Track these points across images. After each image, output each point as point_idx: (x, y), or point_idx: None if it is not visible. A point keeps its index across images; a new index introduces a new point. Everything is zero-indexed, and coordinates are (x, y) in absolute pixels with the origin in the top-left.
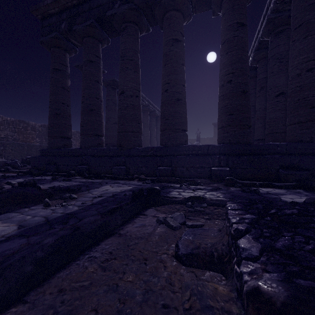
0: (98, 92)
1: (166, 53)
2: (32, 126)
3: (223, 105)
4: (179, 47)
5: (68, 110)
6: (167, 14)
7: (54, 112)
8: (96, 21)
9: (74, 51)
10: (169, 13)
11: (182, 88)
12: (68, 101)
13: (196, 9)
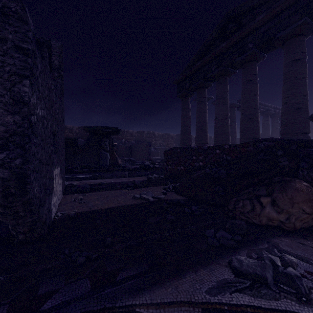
0: (204, 118)
1: (242, 90)
2: (171, 136)
3: (281, 119)
4: (251, 85)
5: (189, 130)
6: (243, 65)
7: (183, 132)
8: (202, 80)
9: (192, 95)
10: (244, 65)
11: (254, 111)
12: (189, 124)
13: (267, 52)
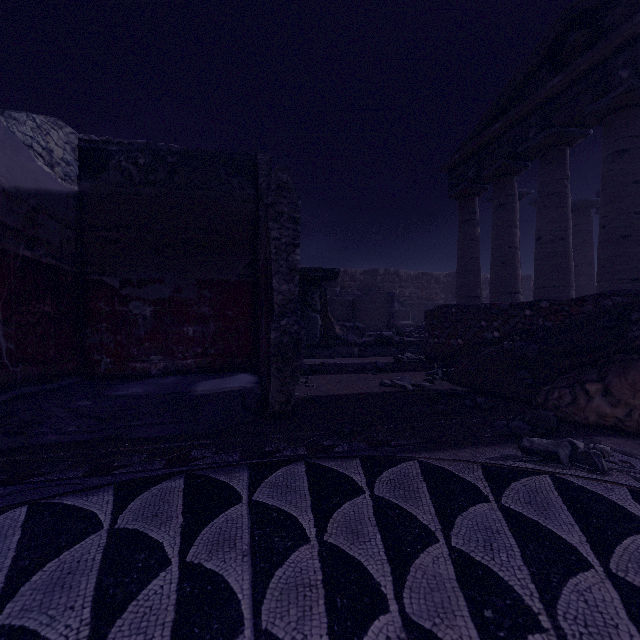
0: (511, 239)
1: (602, 175)
2: (436, 277)
3: None
4: (626, 161)
5: (476, 265)
6: (605, 119)
7: (462, 270)
8: (506, 159)
9: (483, 191)
10: (608, 118)
11: (633, 218)
12: (477, 253)
13: None
